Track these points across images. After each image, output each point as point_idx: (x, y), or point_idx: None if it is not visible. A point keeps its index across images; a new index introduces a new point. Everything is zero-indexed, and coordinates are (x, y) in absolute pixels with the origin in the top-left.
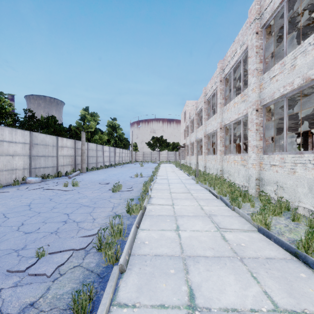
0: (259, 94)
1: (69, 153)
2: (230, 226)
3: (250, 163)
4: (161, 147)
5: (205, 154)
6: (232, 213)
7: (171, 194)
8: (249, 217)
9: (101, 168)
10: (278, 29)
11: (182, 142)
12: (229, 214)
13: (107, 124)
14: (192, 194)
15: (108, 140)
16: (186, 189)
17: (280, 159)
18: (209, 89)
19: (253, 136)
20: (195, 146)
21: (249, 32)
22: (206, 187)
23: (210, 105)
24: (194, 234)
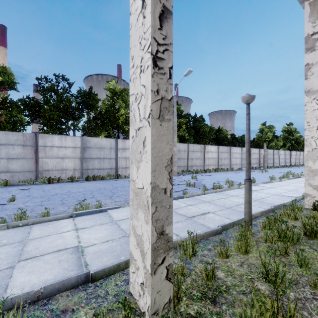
0: None
1: (256, 157)
2: None
3: None
4: None
5: None
6: None
7: None
8: None
9: (277, 167)
10: None
11: None
12: None
13: (282, 130)
14: None
15: (283, 144)
16: None
17: None
18: None
19: None
20: None
21: None
22: None
23: None
24: None
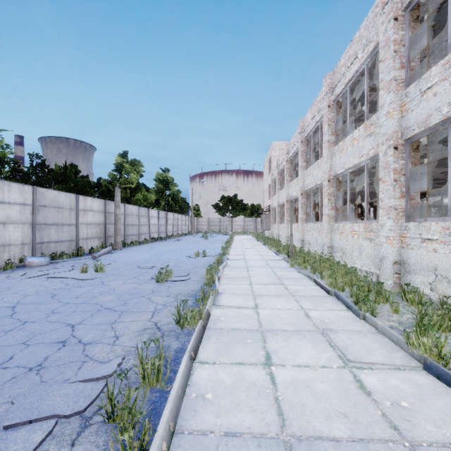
0: (399, 121)
1: (97, 219)
2: (368, 357)
3: (384, 236)
4: (234, 212)
5: (303, 222)
6: (362, 326)
7: (253, 286)
8: (400, 337)
9: (146, 241)
10: (430, 13)
11: (265, 203)
12: (358, 328)
13: (156, 177)
14: (286, 287)
15: (157, 201)
16: (275, 278)
17: (443, 230)
18: (308, 121)
19: (388, 191)
20: (286, 210)
21: (382, 19)
22: (309, 275)
23: (310, 146)
24: (301, 374)
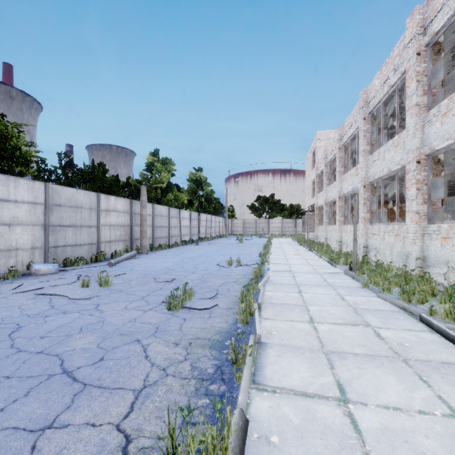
0: None
1: (121, 221)
2: None
3: None
4: (271, 213)
5: (366, 222)
6: None
7: (316, 326)
8: None
9: (176, 245)
10: None
11: (307, 202)
12: None
13: (189, 177)
14: (377, 332)
15: (190, 202)
16: (349, 309)
17: None
18: (376, 89)
19: None
20: (338, 208)
21: None
22: (406, 306)
23: (376, 123)
24: None
